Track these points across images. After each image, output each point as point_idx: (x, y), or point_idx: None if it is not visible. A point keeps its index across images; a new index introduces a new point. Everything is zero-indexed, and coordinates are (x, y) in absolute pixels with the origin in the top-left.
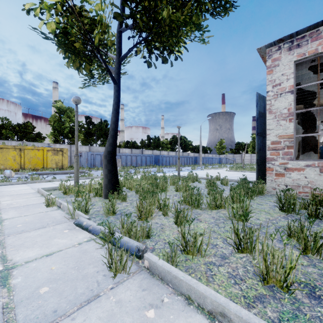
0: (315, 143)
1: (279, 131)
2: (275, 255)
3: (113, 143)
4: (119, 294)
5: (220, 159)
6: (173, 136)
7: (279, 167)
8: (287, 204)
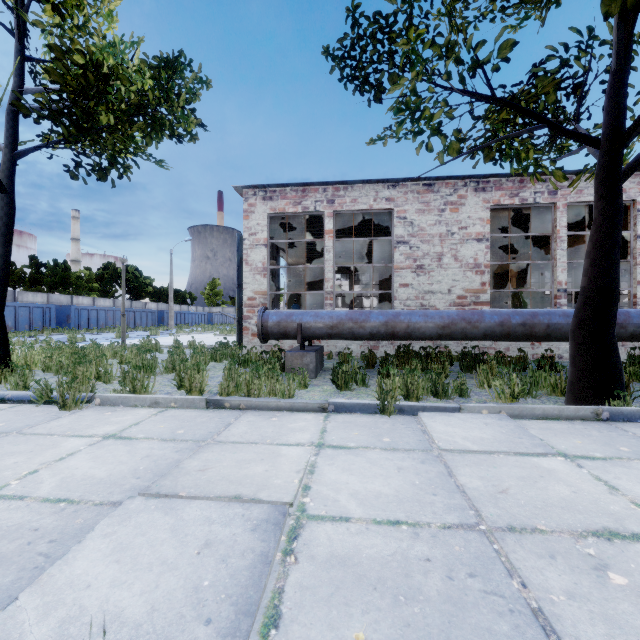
0: (321, 297)
1: (255, 286)
2: (197, 378)
3: (0, 289)
4: (79, 414)
5: (211, 316)
6: (108, 263)
7: (255, 327)
8: (243, 360)
